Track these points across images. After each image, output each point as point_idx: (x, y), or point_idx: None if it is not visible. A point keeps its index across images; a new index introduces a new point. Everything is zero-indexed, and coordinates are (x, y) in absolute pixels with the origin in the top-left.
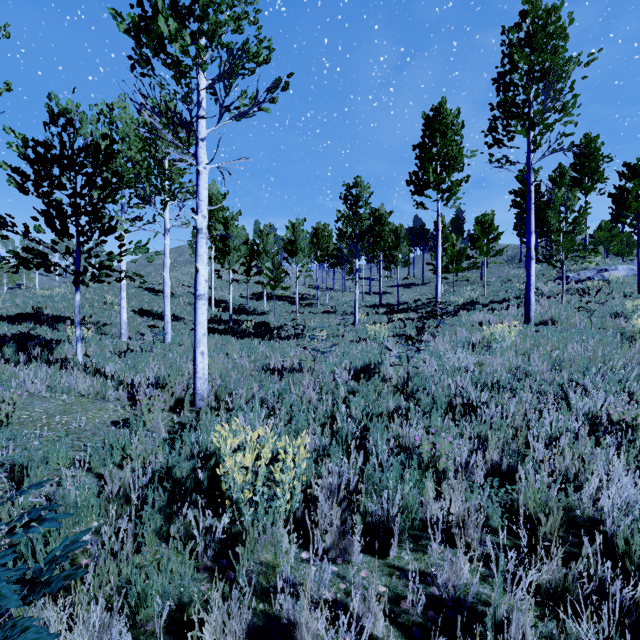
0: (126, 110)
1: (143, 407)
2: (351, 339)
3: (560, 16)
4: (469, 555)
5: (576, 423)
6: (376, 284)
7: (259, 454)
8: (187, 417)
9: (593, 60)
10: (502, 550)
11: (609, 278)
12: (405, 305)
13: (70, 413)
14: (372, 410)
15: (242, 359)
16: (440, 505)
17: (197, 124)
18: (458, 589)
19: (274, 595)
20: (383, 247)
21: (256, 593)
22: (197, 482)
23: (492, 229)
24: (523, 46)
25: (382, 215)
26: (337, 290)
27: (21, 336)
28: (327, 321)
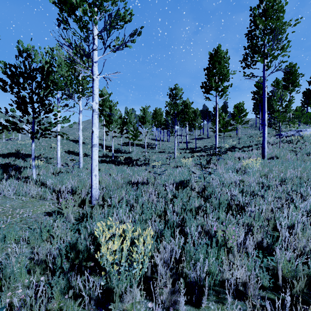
0: (60, 51)
1: (62, 205)
2: (173, 166)
3: (280, 0)
4: None
5: (303, 217)
6: (184, 138)
7: (124, 235)
8: (86, 211)
9: (298, 23)
10: None
11: (303, 135)
12: (199, 148)
13: (25, 207)
14: (186, 207)
15: (117, 177)
16: (231, 272)
17: (93, 54)
18: None
19: None
20: (188, 120)
21: None
22: (88, 253)
23: (243, 110)
24: (261, 16)
25: (188, 104)
26: (165, 141)
27: (6, 165)
28: (160, 156)
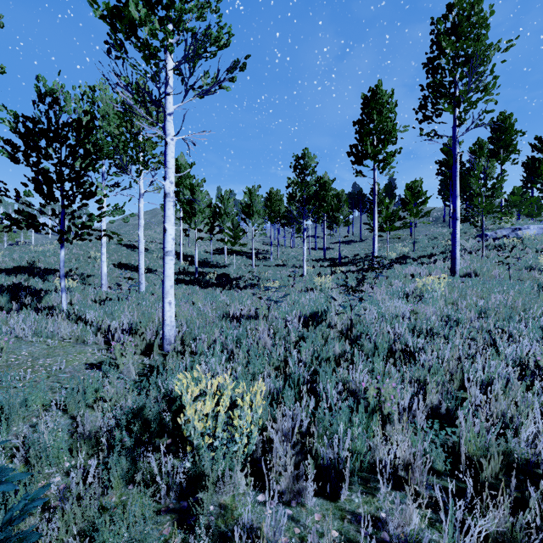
0: (106, 91)
1: (116, 352)
2: (300, 289)
3: (482, 8)
4: (418, 502)
5: (507, 368)
6: (320, 241)
7: (219, 397)
8: (155, 361)
9: (511, 46)
10: (451, 499)
11: (522, 236)
12: (346, 259)
13: (53, 356)
14: (320, 354)
15: (205, 307)
16: (387, 449)
17: (165, 101)
18: (410, 539)
19: (232, 540)
20: (327, 209)
21: (215, 537)
22: (162, 424)
23: (421, 194)
24: (450, 34)
25: (326, 182)
26: (287, 246)
27: (14, 287)
28: (279, 273)
